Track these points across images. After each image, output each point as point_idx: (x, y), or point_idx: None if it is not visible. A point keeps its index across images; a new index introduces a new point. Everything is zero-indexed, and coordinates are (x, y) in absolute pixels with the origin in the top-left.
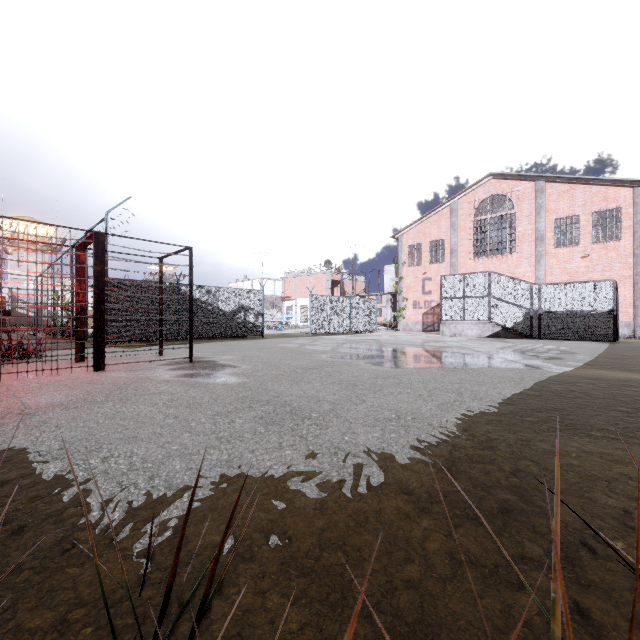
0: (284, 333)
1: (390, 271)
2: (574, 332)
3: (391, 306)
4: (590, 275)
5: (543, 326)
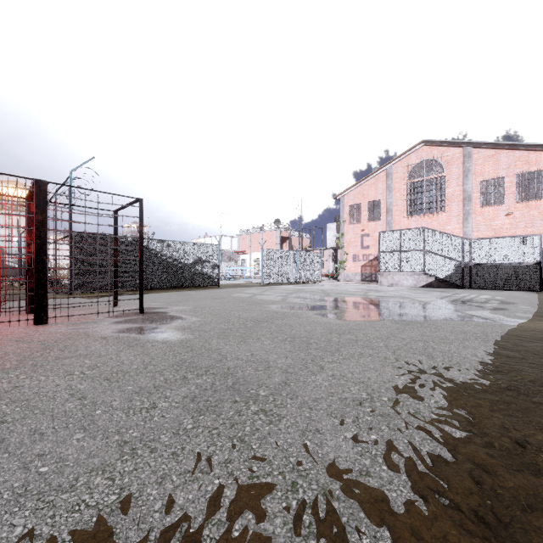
0: (238, 283)
1: (332, 228)
2: (503, 282)
3: (333, 259)
4: (513, 231)
5: (474, 277)
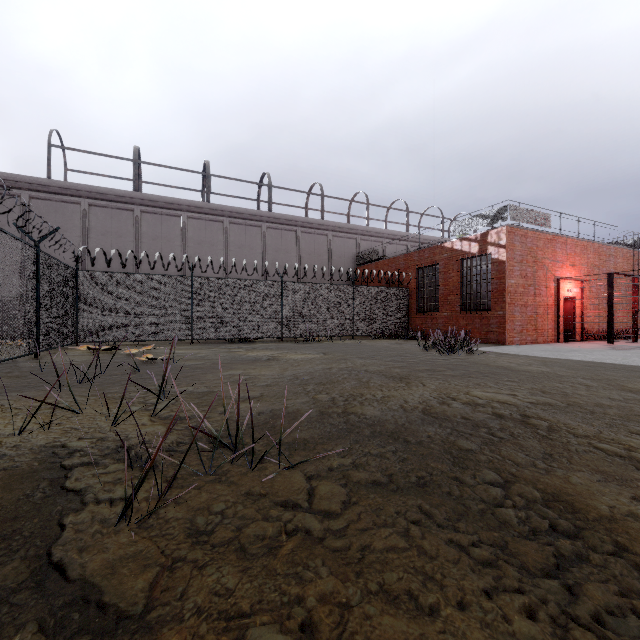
0: None
1: None
2: None
3: None
4: None
5: None
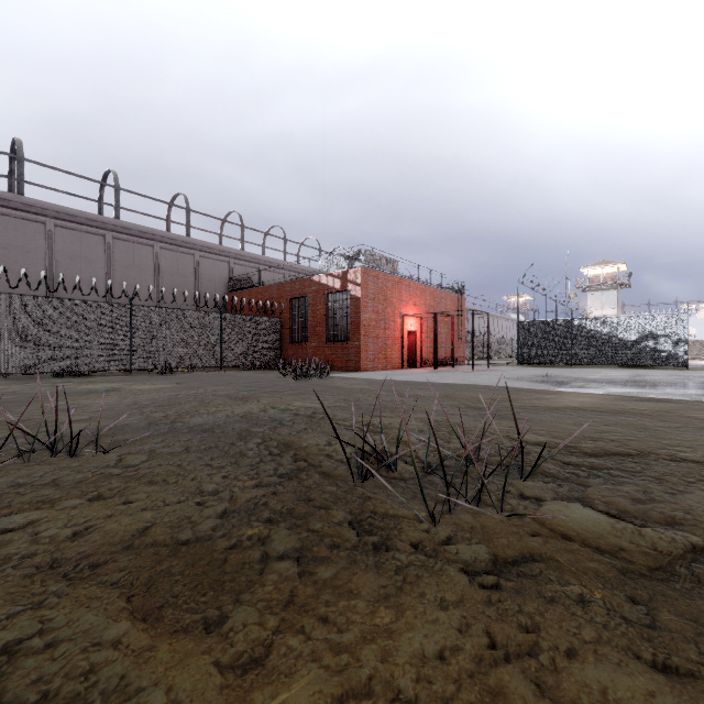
0: None
1: None
2: None
3: None
4: None
5: None
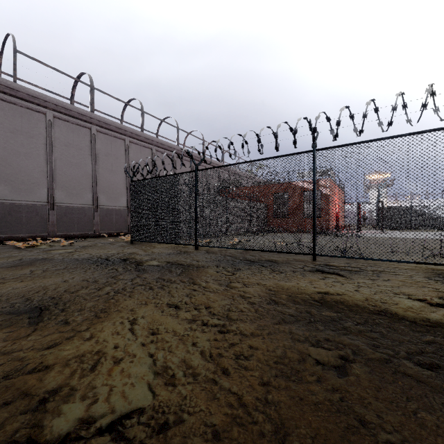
0: None
1: None
2: None
3: None
4: None
5: None
